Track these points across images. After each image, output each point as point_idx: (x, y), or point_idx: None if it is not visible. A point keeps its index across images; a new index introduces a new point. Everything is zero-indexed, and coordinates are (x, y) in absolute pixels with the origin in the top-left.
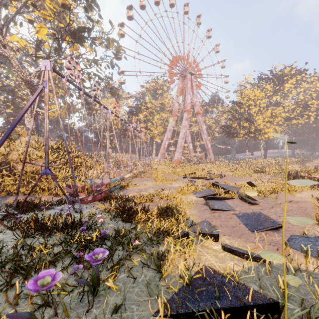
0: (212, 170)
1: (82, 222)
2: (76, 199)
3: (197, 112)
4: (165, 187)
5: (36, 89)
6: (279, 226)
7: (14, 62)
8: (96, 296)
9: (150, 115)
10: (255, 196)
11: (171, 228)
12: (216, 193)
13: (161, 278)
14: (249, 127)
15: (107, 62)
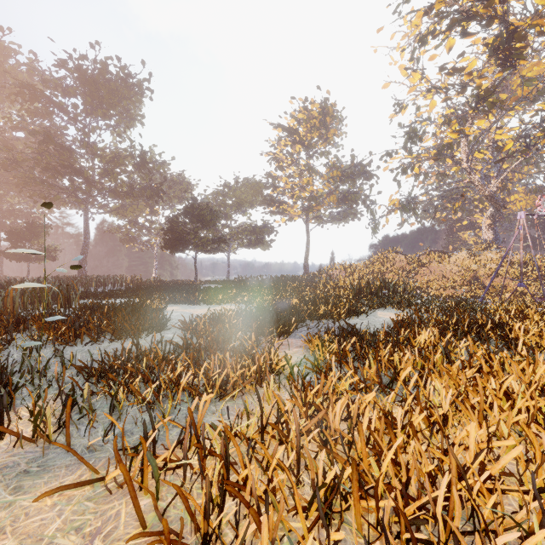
0: None
1: None
2: None
3: None
4: None
5: (497, 200)
6: None
7: (477, 183)
8: None
9: None
10: None
11: None
12: None
13: None
14: None
15: None
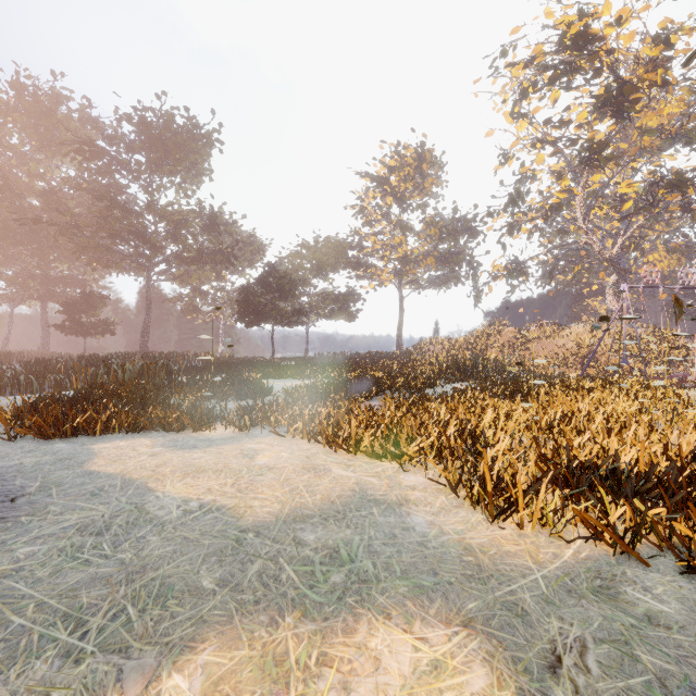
0: None
1: None
2: None
3: None
4: None
5: (619, 264)
6: None
7: (595, 245)
8: None
9: None
10: None
11: None
12: None
13: None
14: None
15: None
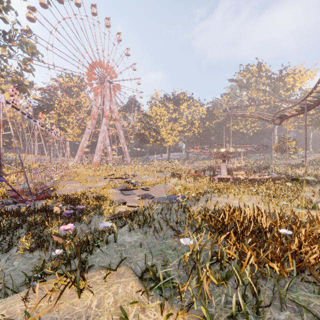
0: (128, 171)
1: (48, 207)
2: (20, 200)
3: (115, 118)
4: (91, 186)
5: None
6: (153, 197)
7: None
8: (80, 222)
9: (65, 115)
10: (150, 187)
11: (103, 203)
12: (128, 187)
13: (103, 216)
14: (157, 136)
15: (19, 60)
